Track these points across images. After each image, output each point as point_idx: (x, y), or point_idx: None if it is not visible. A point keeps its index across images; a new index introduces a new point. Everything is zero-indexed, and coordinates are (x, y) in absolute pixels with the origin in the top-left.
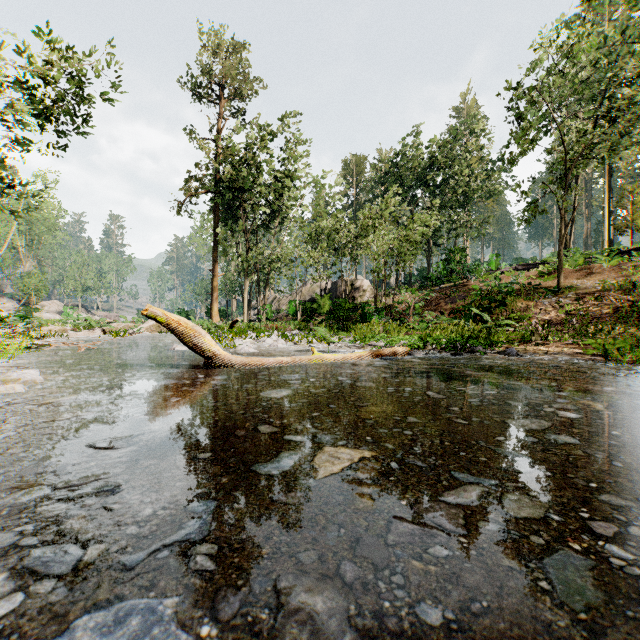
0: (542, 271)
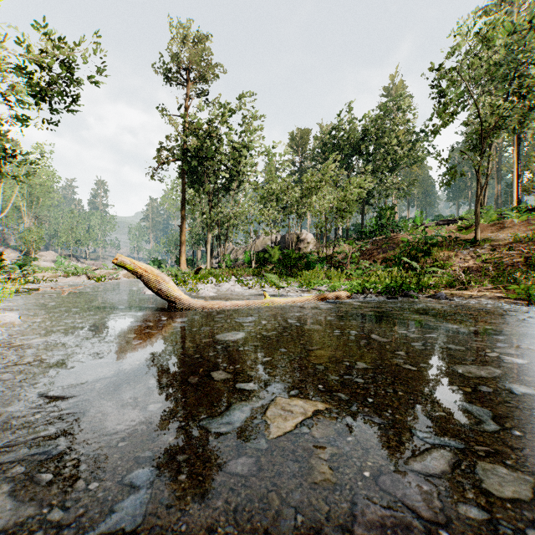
0: (461, 226)
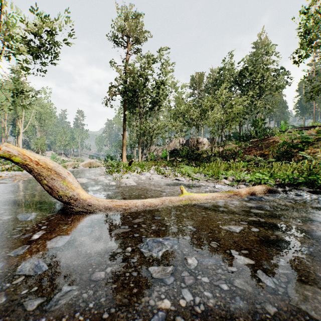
0: (319, 130)
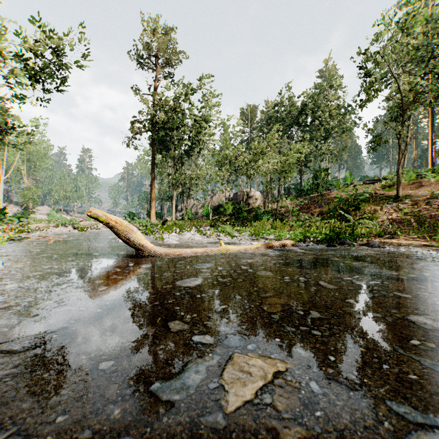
0: (384, 184)
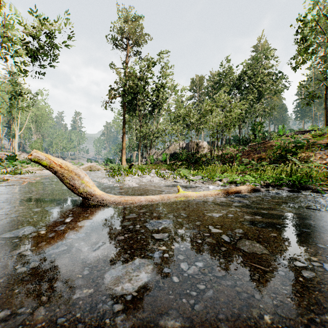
0: (314, 134)
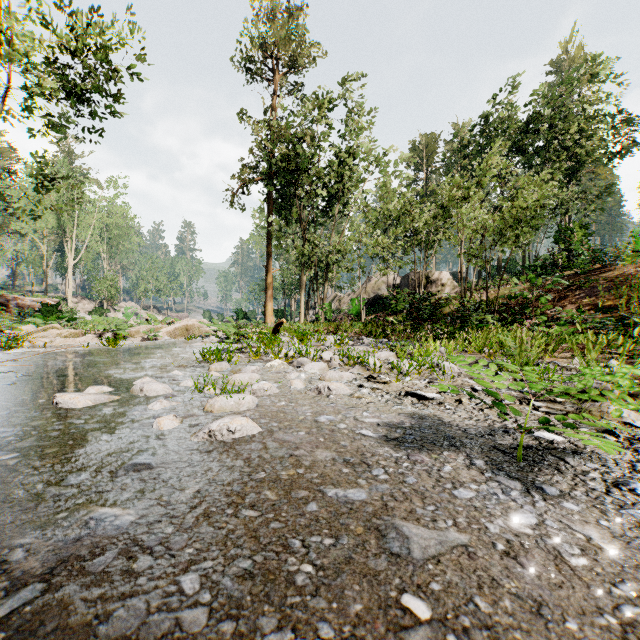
0: None
